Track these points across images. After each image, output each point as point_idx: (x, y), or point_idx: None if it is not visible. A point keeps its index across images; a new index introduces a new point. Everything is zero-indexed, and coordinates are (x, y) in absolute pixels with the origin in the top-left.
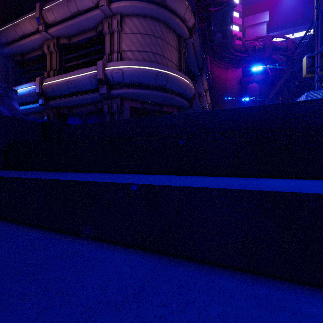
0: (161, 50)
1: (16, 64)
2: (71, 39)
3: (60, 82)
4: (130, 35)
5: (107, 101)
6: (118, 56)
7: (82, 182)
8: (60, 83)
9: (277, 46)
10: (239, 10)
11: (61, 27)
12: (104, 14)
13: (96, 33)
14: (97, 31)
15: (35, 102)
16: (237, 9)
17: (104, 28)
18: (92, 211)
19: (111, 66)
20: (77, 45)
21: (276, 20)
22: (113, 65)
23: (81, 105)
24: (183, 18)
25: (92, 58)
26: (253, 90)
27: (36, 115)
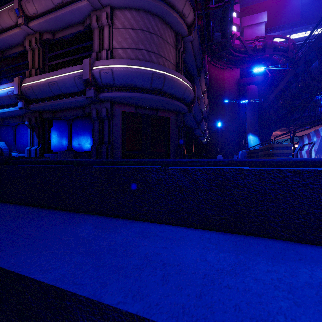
0: (157, 48)
1: None
2: (56, 34)
3: (41, 83)
4: (122, 30)
5: (95, 105)
6: (108, 54)
7: None
8: (42, 84)
9: (277, 46)
10: (237, 9)
11: (44, 20)
12: (92, 5)
13: (83, 27)
14: (84, 25)
15: (15, 105)
16: (235, 9)
17: (91, 21)
18: None
19: (99, 66)
20: (62, 41)
21: (274, 21)
22: (102, 64)
23: (66, 108)
24: (182, 13)
25: (79, 56)
26: (252, 91)
27: (17, 119)
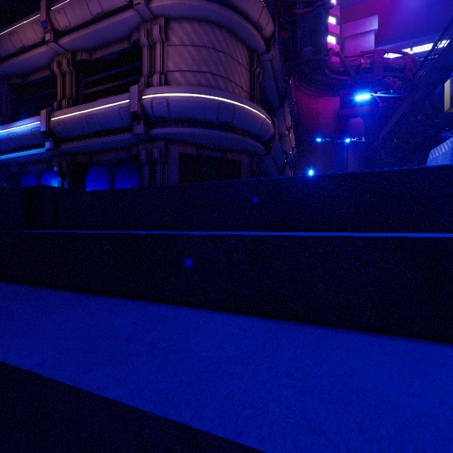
0: (224, 70)
1: (14, 90)
2: (94, 54)
3: (76, 117)
4: (180, 47)
5: (145, 145)
6: (161, 78)
7: (36, 378)
8: (76, 118)
9: (390, 65)
10: (336, 14)
11: (78, 36)
12: (141, 16)
13: (130, 44)
14: (130, 42)
15: (40, 146)
16: (333, 13)
17: (140, 37)
18: (57, 452)
19: (151, 94)
20: (102, 62)
21: (388, 28)
22: (154, 92)
23: (107, 150)
24: (258, 23)
25: (123, 81)
26: (356, 127)
27: (42, 165)
